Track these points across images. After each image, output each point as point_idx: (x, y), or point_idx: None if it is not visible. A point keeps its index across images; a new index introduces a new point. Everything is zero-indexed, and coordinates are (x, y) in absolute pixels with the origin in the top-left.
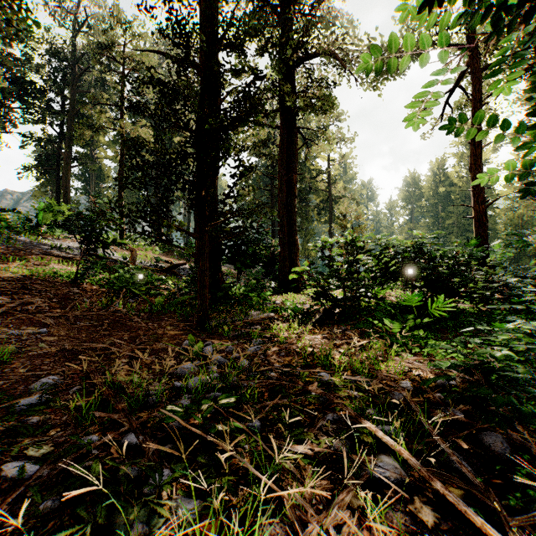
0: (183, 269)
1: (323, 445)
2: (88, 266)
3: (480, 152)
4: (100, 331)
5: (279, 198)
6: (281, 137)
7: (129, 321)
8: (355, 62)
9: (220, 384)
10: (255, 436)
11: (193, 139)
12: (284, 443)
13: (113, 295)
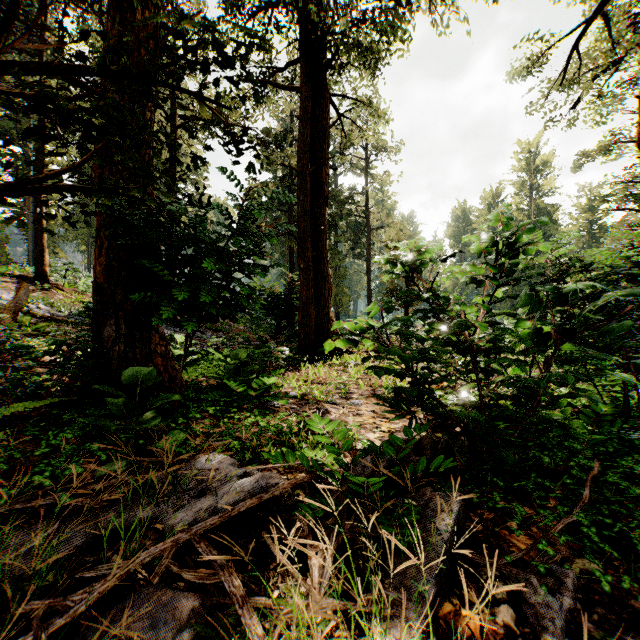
0: None
1: None
2: None
3: None
4: None
5: (299, 203)
6: (303, 101)
7: None
8: None
9: None
10: None
11: None
12: None
13: None
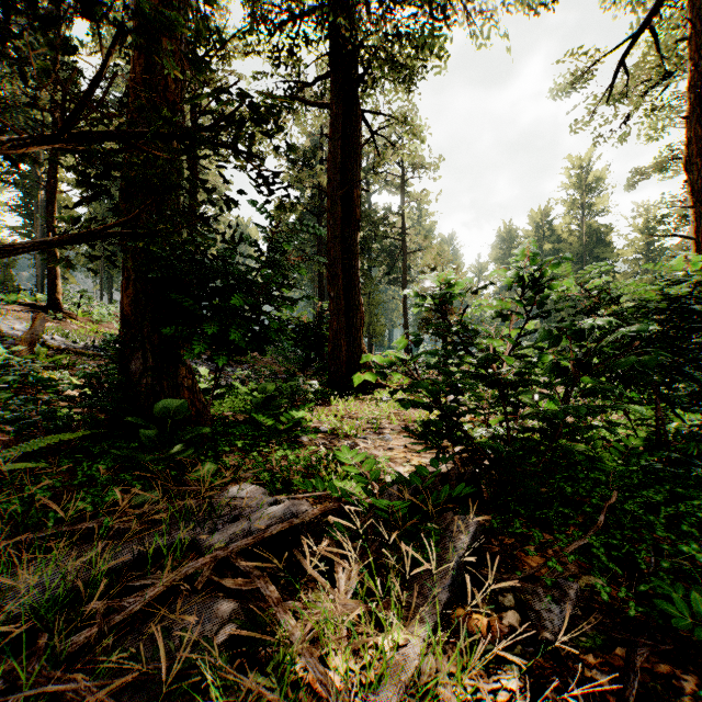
0: None
1: None
2: None
3: None
4: None
5: (329, 227)
6: (333, 119)
7: None
8: None
9: None
10: None
11: None
12: None
13: None
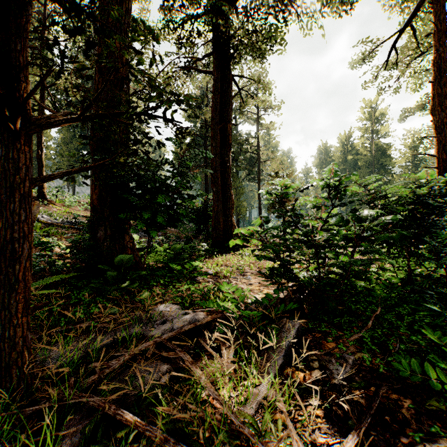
0: None
1: None
2: None
3: (446, 91)
4: None
5: (212, 148)
6: (215, 81)
7: None
8: None
9: None
10: None
11: None
12: None
13: None
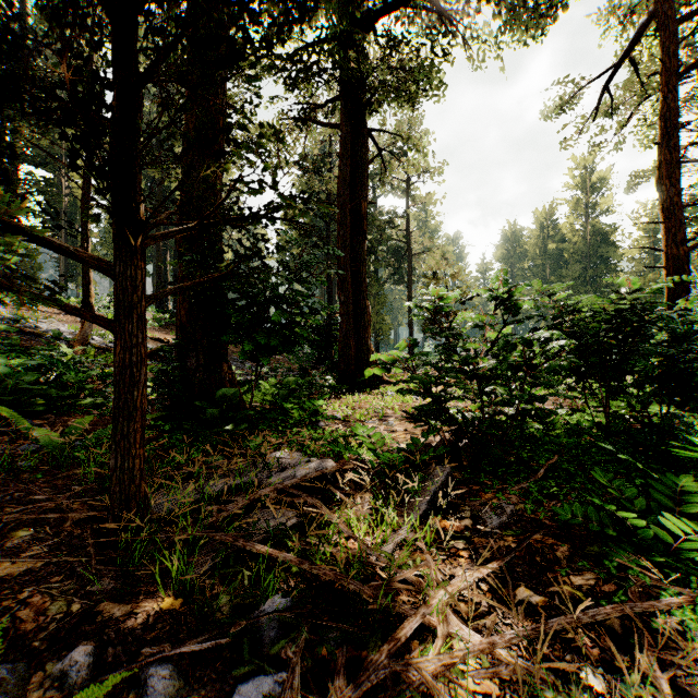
0: None
1: None
2: None
3: (677, 157)
4: None
5: (339, 238)
6: (343, 140)
7: None
8: (464, 14)
9: None
10: None
11: None
12: None
13: None
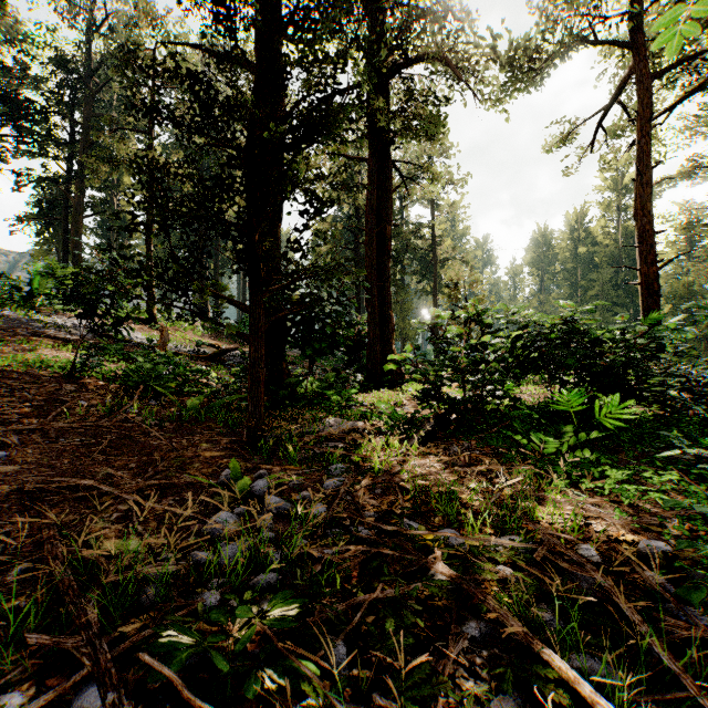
0: (235, 356)
1: (471, 704)
2: (91, 352)
3: (649, 192)
4: (94, 453)
5: (367, 258)
6: (370, 174)
7: (143, 435)
8: (473, 68)
9: (274, 564)
10: (338, 701)
11: (240, 161)
12: (395, 706)
13: (127, 394)
